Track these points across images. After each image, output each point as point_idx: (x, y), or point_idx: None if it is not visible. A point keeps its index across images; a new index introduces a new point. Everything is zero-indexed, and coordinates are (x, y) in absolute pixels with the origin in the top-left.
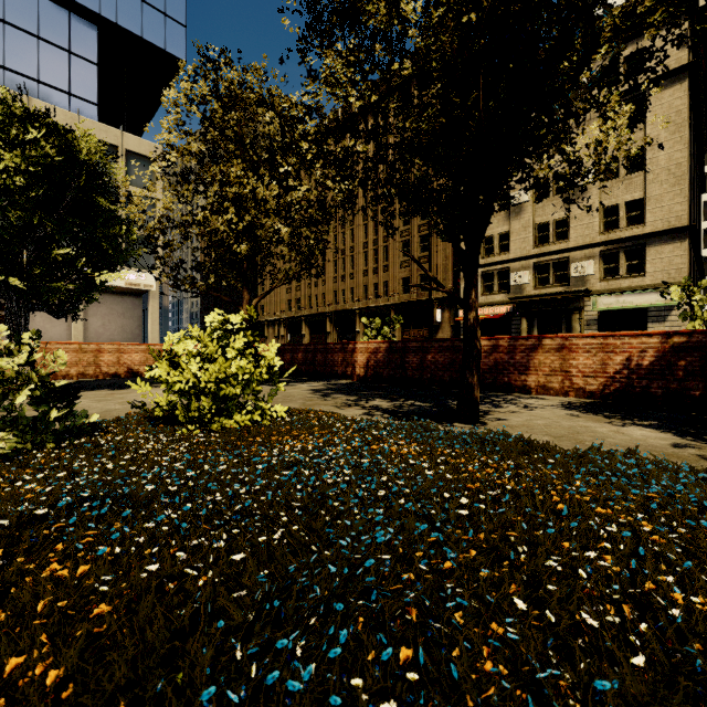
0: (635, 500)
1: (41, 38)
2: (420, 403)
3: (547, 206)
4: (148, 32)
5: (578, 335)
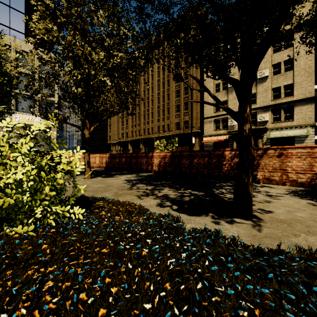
0: None
1: None
2: (195, 192)
3: None
4: None
5: (292, 147)
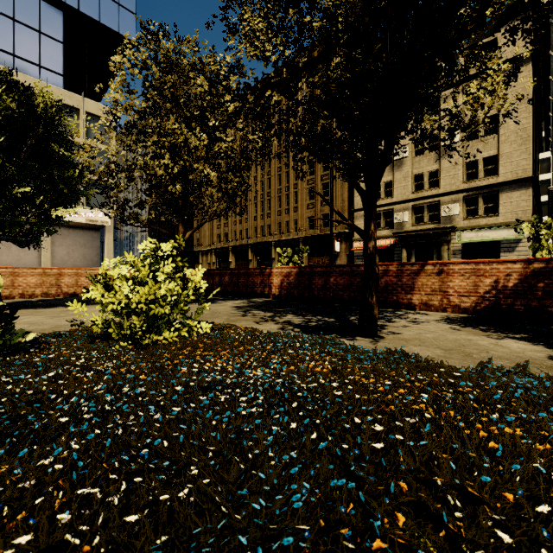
0: (549, 424)
1: (16, 20)
2: (325, 318)
3: (422, 160)
4: (105, 18)
5: (454, 261)
